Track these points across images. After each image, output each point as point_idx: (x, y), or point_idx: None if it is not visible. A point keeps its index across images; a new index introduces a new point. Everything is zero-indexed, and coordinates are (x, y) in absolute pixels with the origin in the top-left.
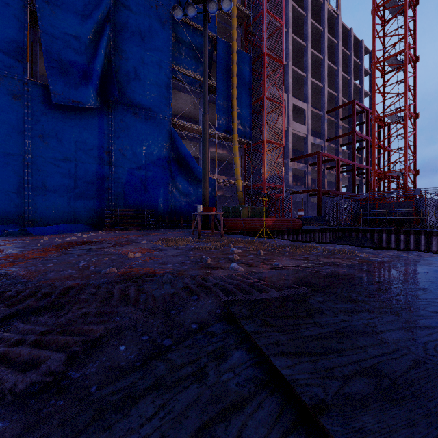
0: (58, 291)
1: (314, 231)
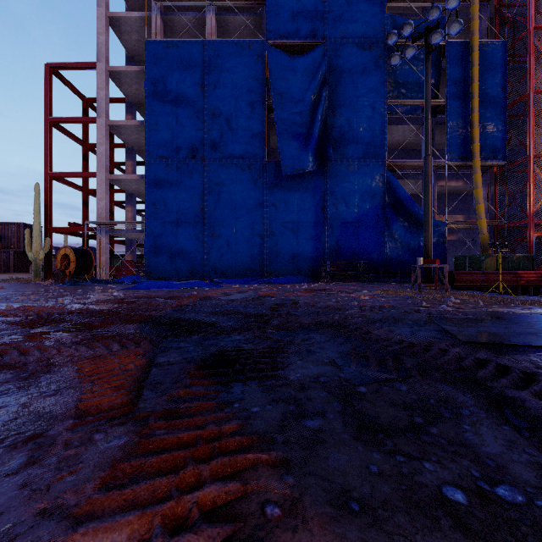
0: (336, 308)
1: None
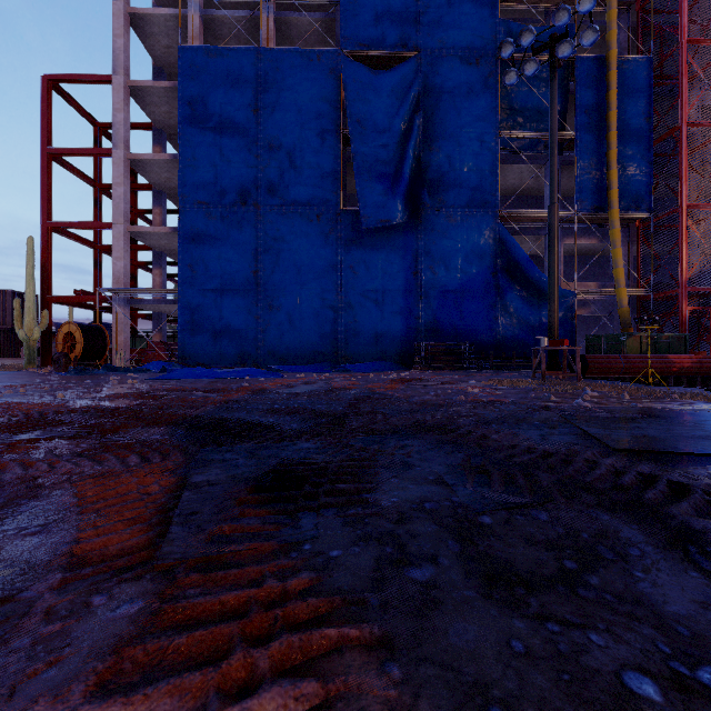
0: (437, 404)
1: None
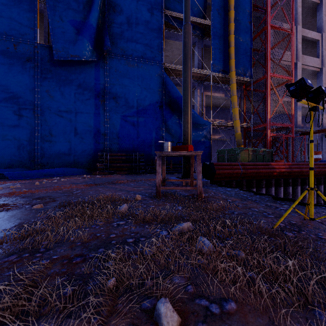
0: None
1: None
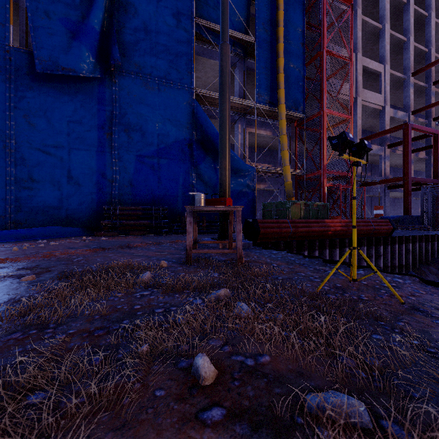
0: None
1: (412, 240)
